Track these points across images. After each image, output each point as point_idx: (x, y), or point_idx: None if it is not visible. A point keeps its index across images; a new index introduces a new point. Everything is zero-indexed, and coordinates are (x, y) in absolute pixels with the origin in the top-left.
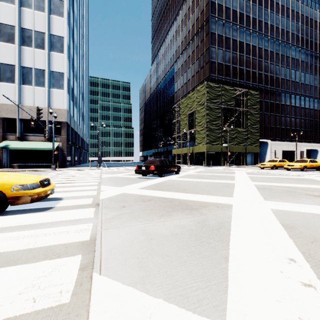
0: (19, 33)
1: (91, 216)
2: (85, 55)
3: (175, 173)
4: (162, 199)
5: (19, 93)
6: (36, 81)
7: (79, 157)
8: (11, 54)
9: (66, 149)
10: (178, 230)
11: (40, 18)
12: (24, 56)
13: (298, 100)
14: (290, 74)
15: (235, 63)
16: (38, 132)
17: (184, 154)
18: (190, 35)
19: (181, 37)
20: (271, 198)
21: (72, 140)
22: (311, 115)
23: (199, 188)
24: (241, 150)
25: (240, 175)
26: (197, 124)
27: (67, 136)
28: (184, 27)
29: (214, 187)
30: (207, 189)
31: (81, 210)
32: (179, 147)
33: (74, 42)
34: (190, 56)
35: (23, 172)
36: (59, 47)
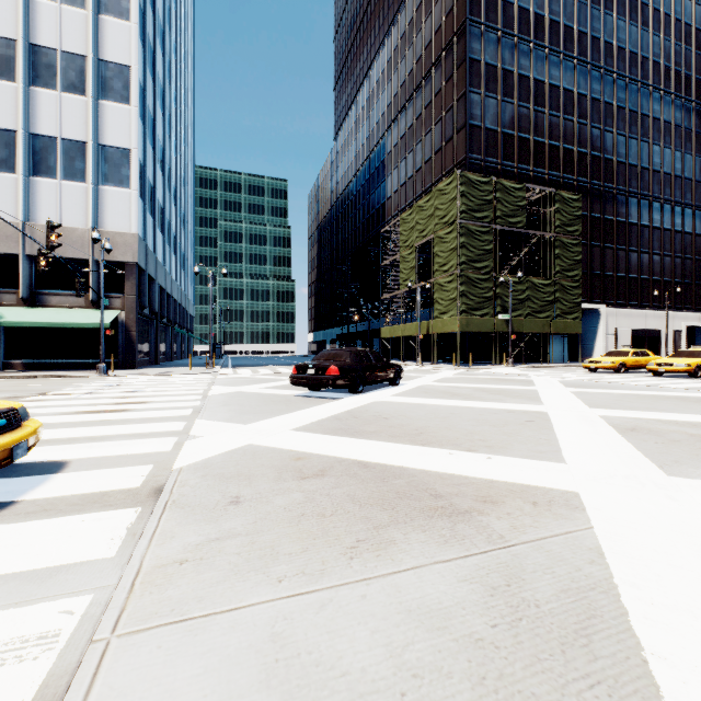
0: (25, 56)
1: (106, 553)
2: (186, 116)
3: (390, 384)
4: (358, 468)
5: (26, 195)
6: (66, 169)
7: (170, 345)
8: (8, 106)
9: (136, 327)
10: (423, 645)
11: (76, 23)
12: (37, 109)
13: (668, 215)
14: (650, 155)
15: (525, 129)
16: (71, 287)
17: (409, 337)
18: (421, 67)
19: (402, 74)
20: (680, 465)
21: (152, 306)
22: (697, 249)
23: (457, 427)
24: (541, 329)
25: (550, 389)
26: (438, 269)
27: (140, 296)
28: (409, 49)
29: (498, 424)
30: (479, 431)
31: (90, 520)
32: (396, 322)
33: (158, 82)
34: (421, 116)
35: (28, 379)
36: (120, 90)
